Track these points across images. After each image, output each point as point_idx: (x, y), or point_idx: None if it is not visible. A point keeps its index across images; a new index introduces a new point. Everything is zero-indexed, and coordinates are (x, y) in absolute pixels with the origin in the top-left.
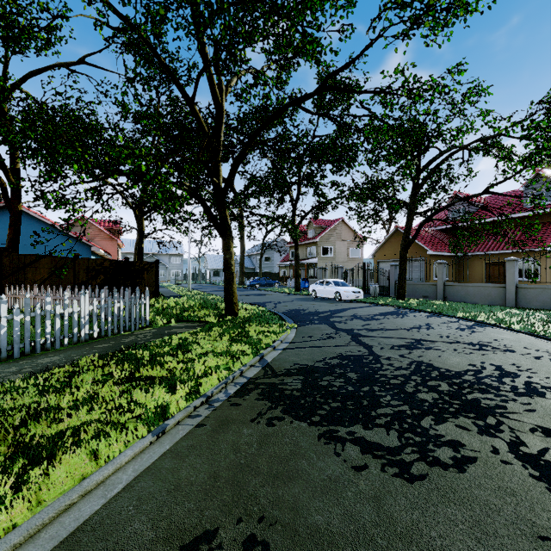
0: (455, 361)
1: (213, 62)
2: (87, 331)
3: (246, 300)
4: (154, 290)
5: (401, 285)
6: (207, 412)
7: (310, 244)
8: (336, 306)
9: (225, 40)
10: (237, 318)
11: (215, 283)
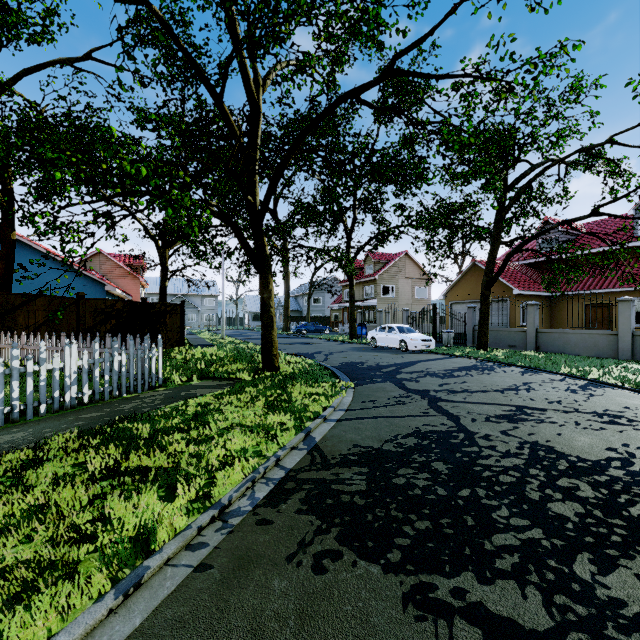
0: (585, 442)
1: (246, 41)
2: (74, 394)
3: (290, 350)
4: (179, 338)
5: (483, 332)
6: (217, 538)
7: (367, 283)
8: (402, 359)
9: (261, 10)
10: (277, 374)
11: (255, 329)
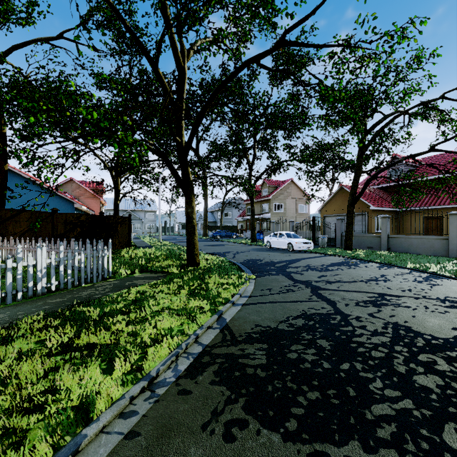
0: (435, 323)
1: (174, 20)
2: (44, 284)
3: (208, 250)
4: (127, 241)
5: (348, 237)
6: (145, 407)
7: (264, 202)
8: (289, 257)
9: None
10: (198, 268)
11: (183, 235)
